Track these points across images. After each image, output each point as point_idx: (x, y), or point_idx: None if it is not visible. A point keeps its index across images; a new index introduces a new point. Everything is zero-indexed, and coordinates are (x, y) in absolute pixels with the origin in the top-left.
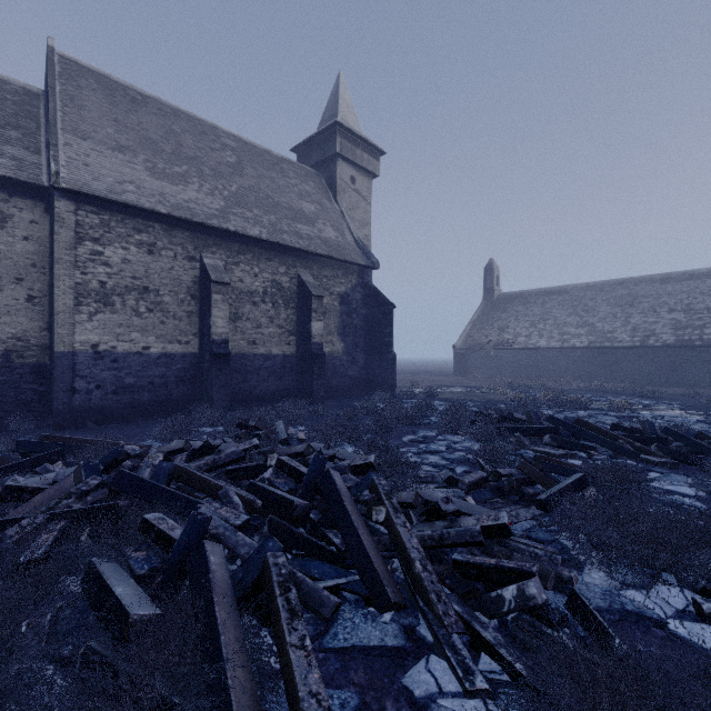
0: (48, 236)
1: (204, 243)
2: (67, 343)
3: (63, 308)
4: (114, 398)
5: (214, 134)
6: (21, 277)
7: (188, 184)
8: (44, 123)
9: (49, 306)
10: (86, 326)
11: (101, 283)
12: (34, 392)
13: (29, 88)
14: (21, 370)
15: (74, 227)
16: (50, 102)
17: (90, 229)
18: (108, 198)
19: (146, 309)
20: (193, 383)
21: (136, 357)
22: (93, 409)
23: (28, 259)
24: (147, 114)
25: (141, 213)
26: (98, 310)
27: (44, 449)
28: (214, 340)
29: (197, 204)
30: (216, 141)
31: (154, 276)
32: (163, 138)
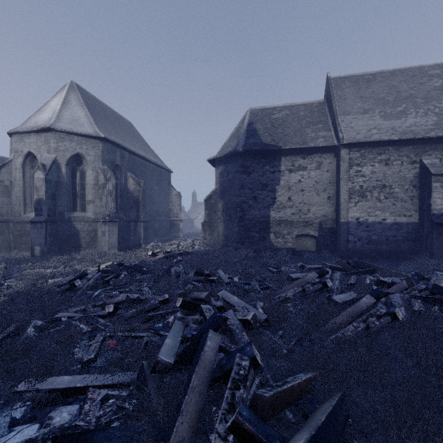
0: (335, 168)
1: (422, 150)
2: (345, 218)
3: (343, 201)
4: (366, 246)
5: (421, 73)
6: (325, 188)
7: (407, 116)
8: (329, 115)
9: (335, 200)
10: (353, 209)
11: (360, 186)
12: (330, 240)
13: (319, 101)
14: (325, 230)
15: (348, 161)
16: (333, 104)
17: (355, 160)
18: (365, 141)
19: (383, 197)
20: (414, 242)
21: (378, 224)
22: (356, 251)
23: (327, 180)
24: (376, 84)
25: (381, 144)
26: (358, 200)
27: (363, 267)
28: (434, 214)
29: (416, 126)
30: (423, 77)
31: (388, 177)
32: (387, 93)
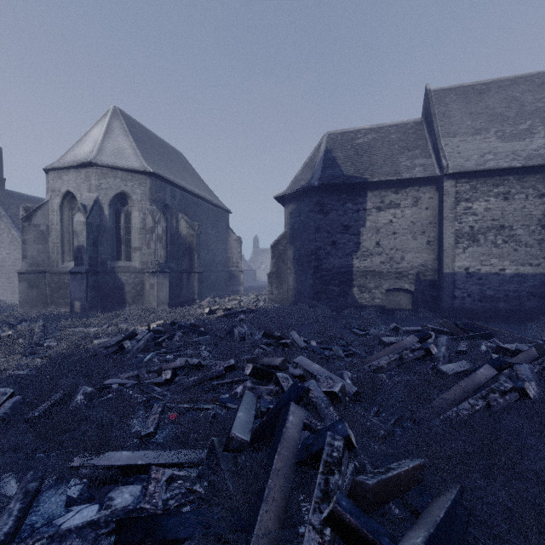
0: (437, 204)
1: None
2: (450, 268)
3: (448, 246)
4: (479, 304)
5: None
6: (424, 231)
7: (533, 135)
8: (428, 138)
9: (437, 245)
10: (461, 256)
11: (470, 228)
12: (430, 296)
13: (416, 121)
14: (424, 283)
15: (454, 195)
16: (434, 124)
17: (463, 194)
18: (476, 170)
19: (501, 241)
20: (543, 298)
21: (494, 276)
22: (465, 310)
23: (427, 220)
24: (491, 97)
25: (498, 172)
26: (468, 245)
27: (476, 330)
28: None
29: None
30: None
31: (508, 216)
32: (506, 107)
